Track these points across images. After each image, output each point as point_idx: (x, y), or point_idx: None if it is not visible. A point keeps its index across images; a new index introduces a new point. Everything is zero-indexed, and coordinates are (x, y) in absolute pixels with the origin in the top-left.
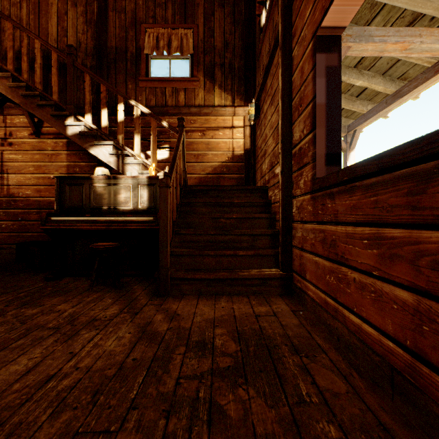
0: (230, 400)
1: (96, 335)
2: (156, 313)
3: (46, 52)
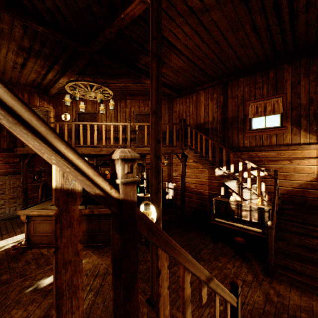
0: None
1: (249, 290)
2: (269, 288)
3: (199, 124)
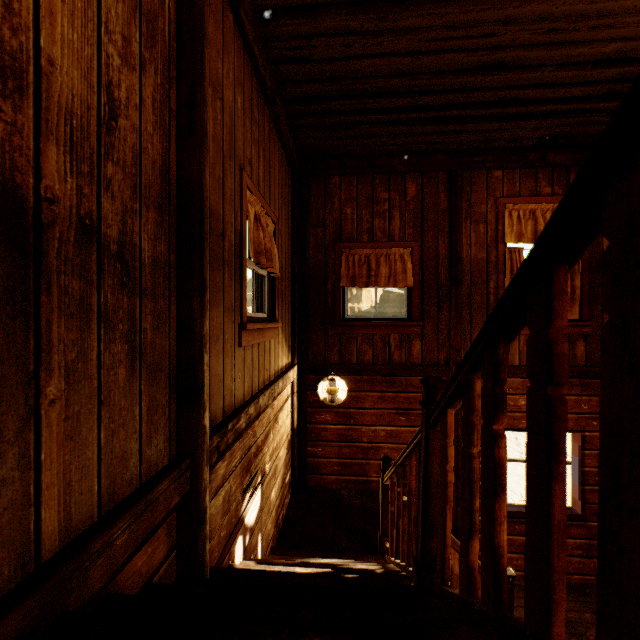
0: None
1: None
2: None
3: None
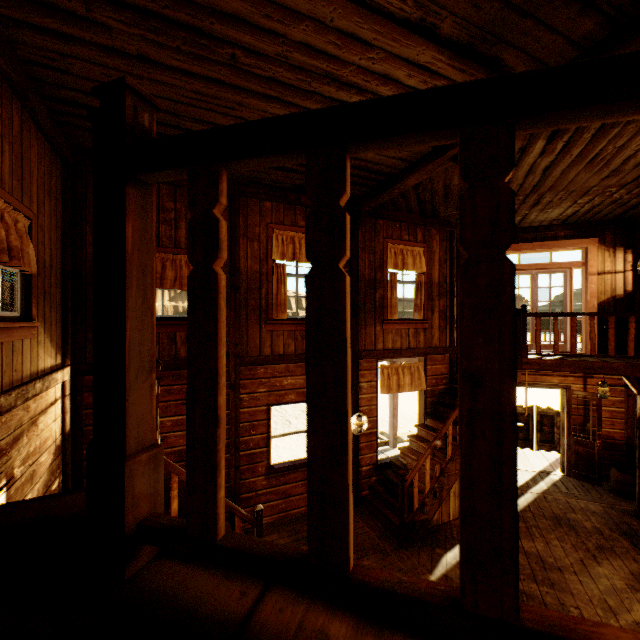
0: None
1: None
2: None
3: None
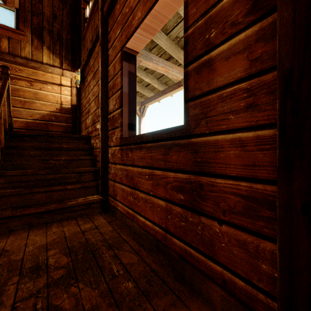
0: (64, 299)
1: None
2: None
3: None
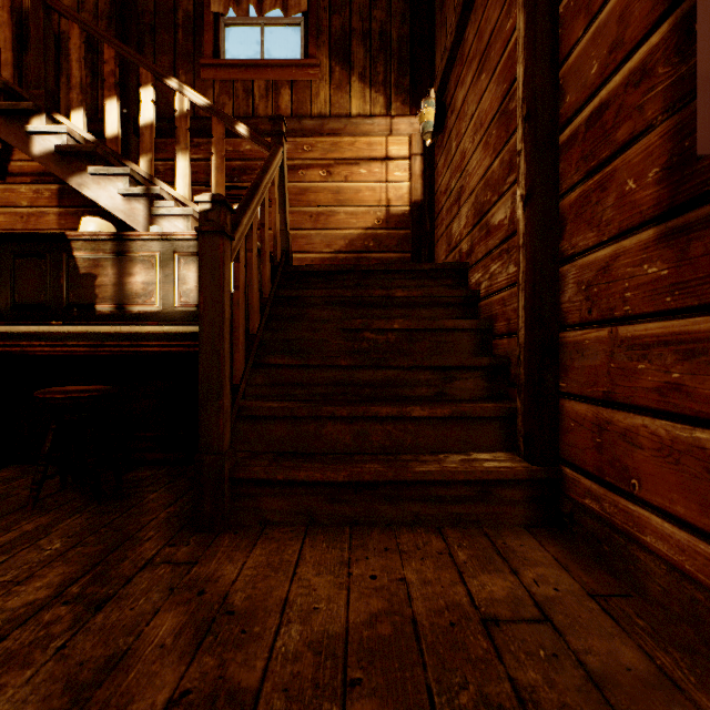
0: None
1: None
2: (164, 602)
3: (17, 12)
